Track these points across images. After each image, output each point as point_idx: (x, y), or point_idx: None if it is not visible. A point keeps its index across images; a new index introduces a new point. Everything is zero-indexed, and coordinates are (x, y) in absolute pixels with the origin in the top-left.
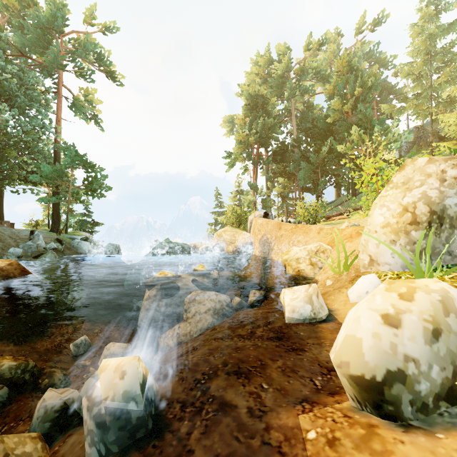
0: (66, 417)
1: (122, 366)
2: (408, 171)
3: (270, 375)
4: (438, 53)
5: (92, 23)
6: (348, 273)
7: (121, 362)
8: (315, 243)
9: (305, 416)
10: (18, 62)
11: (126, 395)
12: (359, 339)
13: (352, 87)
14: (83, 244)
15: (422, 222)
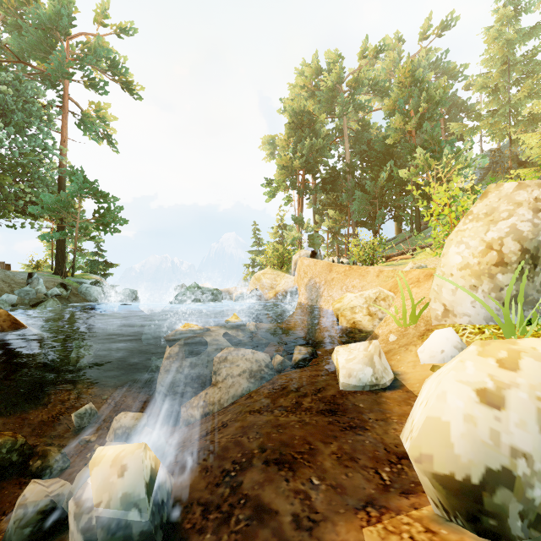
0: (53, 519)
1: (122, 458)
2: (491, 199)
3: (322, 464)
4: (517, 63)
5: (104, 24)
6: (416, 325)
7: (121, 452)
8: (374, 289)
9: (371, 530)
10: (16, 70)
11: (126, 499)
12: (446, 423)
13: (416, 102)
14: (92, 289)
15: (511, 263)
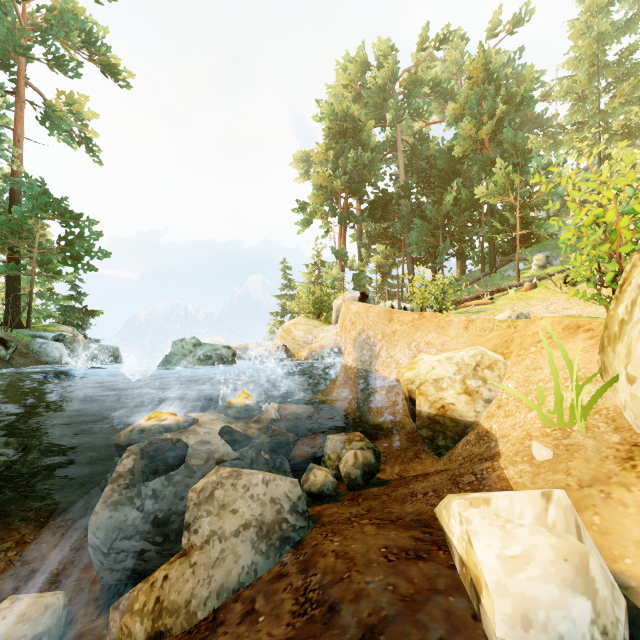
0: None
1: None
2: None
3: None
4: (608, 64)
5: None
6: (587, 427)
7: None
8: (470, 349)
9: None
10: None
11: None
12: None
13: (491, 103)
14: (50, 347)
15: None
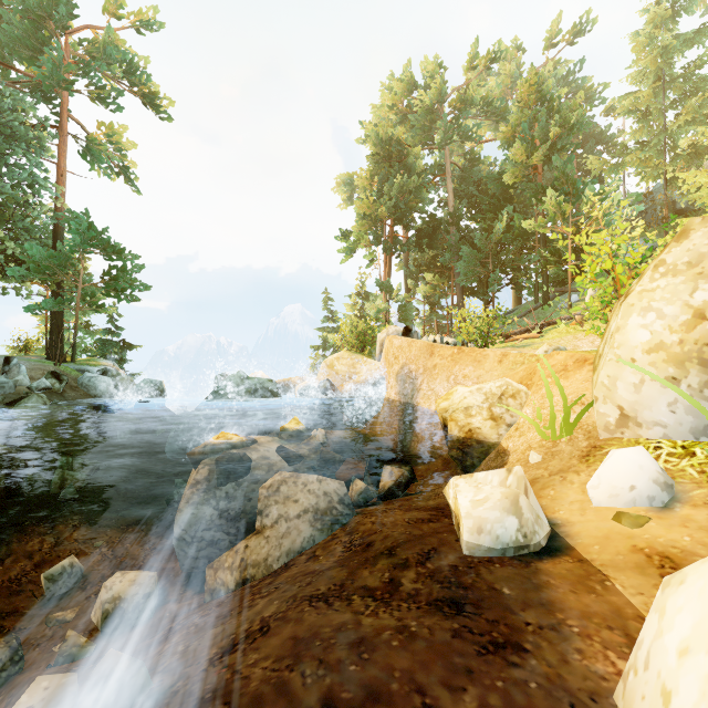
0: None
1: None
2: (696, 240)
3: None
4: (675, 78)
5: (118, 13)
6: (570, 438)
7: None
8: (497, 381)
9: None
10: None
11: None
12: None
13: (544, 126)
14: (98, 381)
15: None
